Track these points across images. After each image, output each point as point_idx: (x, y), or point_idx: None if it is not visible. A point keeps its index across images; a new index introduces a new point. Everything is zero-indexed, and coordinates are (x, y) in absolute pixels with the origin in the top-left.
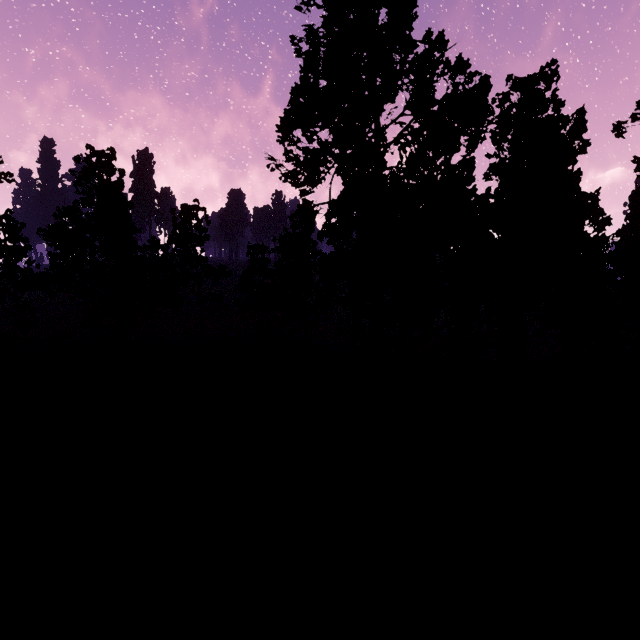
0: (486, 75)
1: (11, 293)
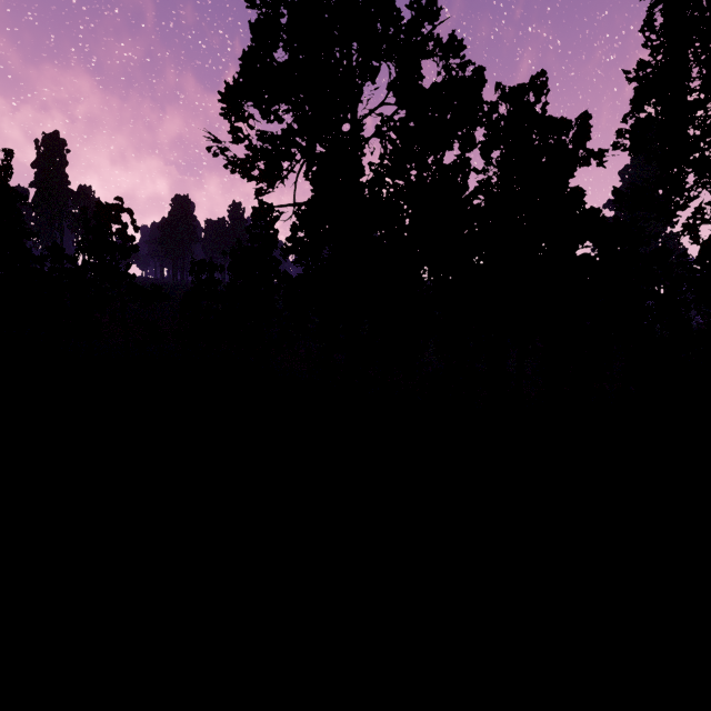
0: (480, 66)
1: None
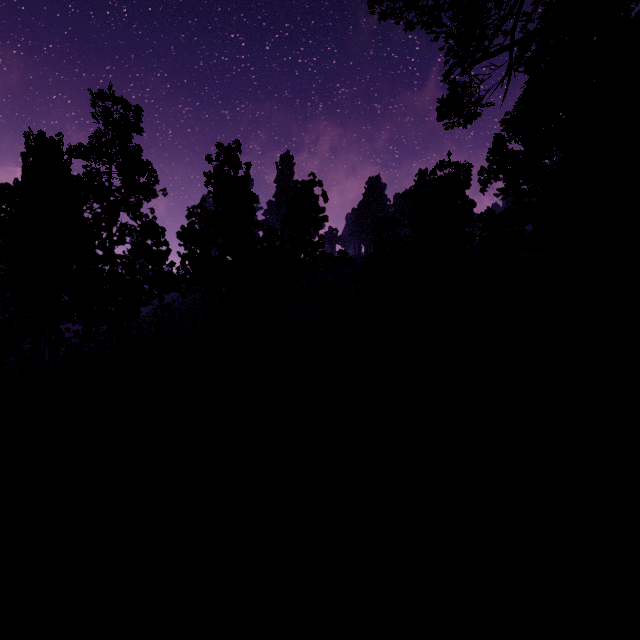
0: None
1: (157, 295)
